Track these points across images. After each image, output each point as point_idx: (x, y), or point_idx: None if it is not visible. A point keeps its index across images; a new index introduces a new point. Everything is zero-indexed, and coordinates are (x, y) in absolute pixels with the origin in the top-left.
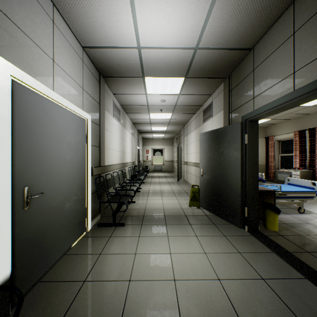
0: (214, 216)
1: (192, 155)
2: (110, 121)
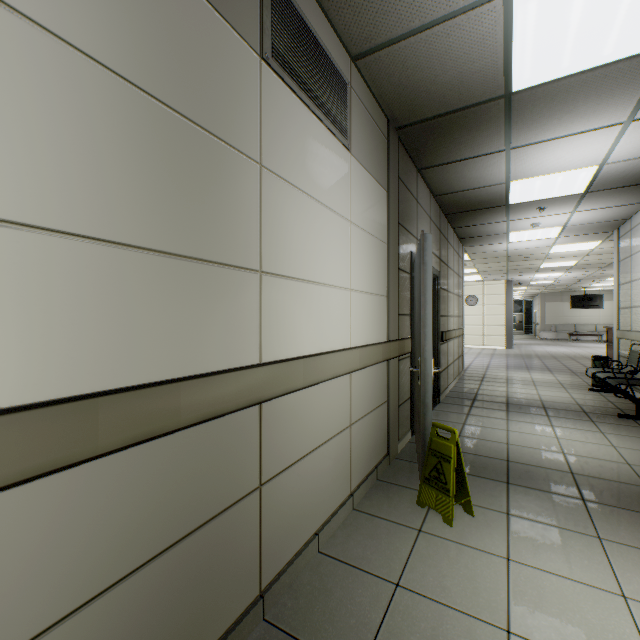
0: None
1: None
2: None
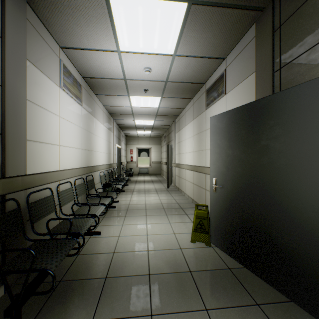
0: (245, 272)
1: (188, 155)
2: (51, 92)
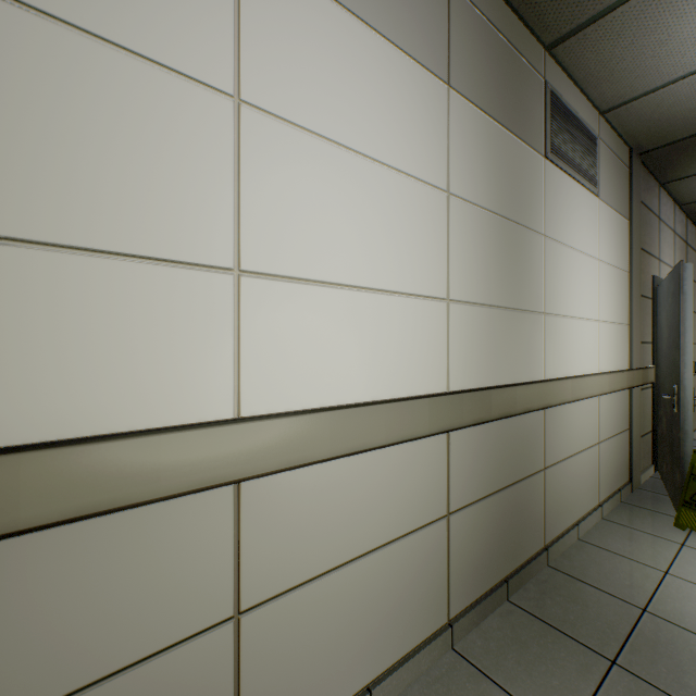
0: None
1: (359, 311)
2: None
